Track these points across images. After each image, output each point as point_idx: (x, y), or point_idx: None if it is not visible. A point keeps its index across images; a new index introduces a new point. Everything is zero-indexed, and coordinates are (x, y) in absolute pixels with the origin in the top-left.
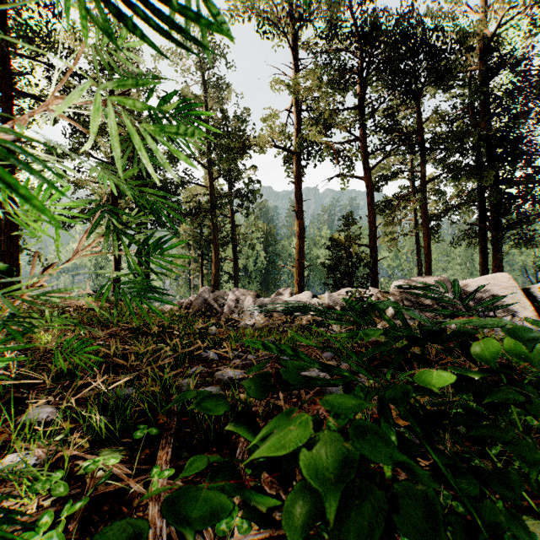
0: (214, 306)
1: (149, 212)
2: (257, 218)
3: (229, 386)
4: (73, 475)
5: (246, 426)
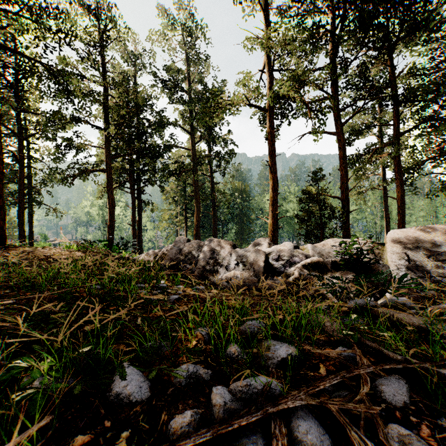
0: (189, 256)
1: (141, 172)
2: (233, 177)
3: None
4: None
5: None
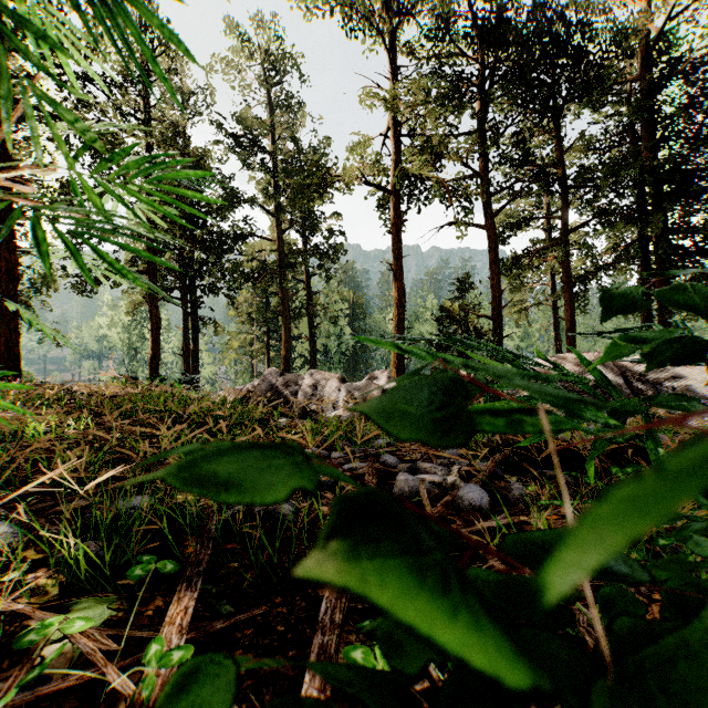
0: (284, 394)
1: (198, 274)
2: (341, 284)
3: (304, 496)
4: (14, 649)
5: (404, 558)
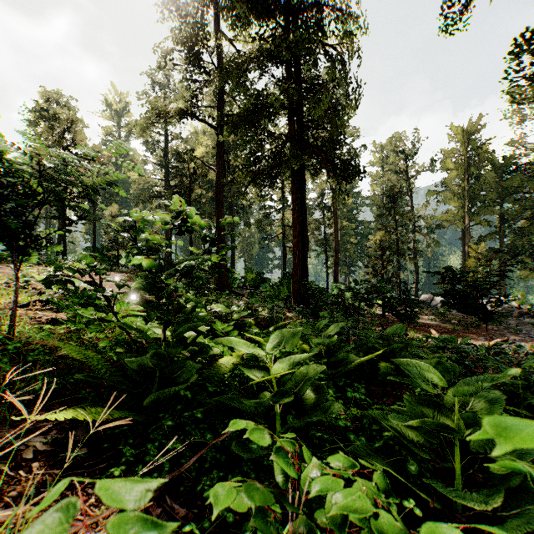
0: None
1: None
2: None
3: None
4: None
5: None
